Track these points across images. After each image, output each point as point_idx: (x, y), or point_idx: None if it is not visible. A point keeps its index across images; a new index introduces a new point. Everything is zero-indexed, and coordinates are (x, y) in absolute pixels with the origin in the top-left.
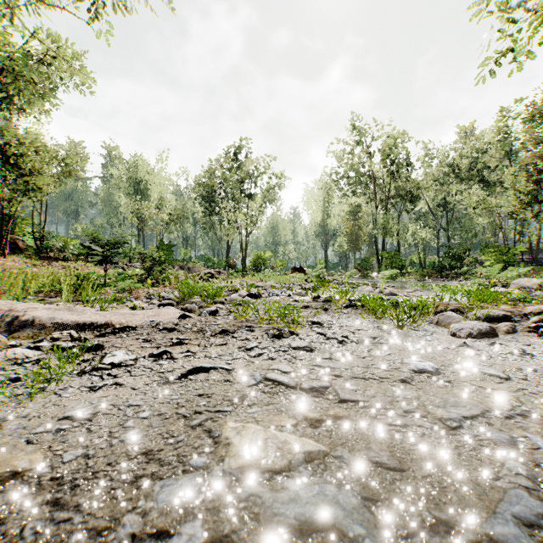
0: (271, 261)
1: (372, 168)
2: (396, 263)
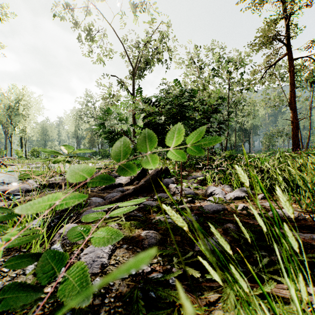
0: (42, 152)
1: (96, 113)
2: (105, 154)
